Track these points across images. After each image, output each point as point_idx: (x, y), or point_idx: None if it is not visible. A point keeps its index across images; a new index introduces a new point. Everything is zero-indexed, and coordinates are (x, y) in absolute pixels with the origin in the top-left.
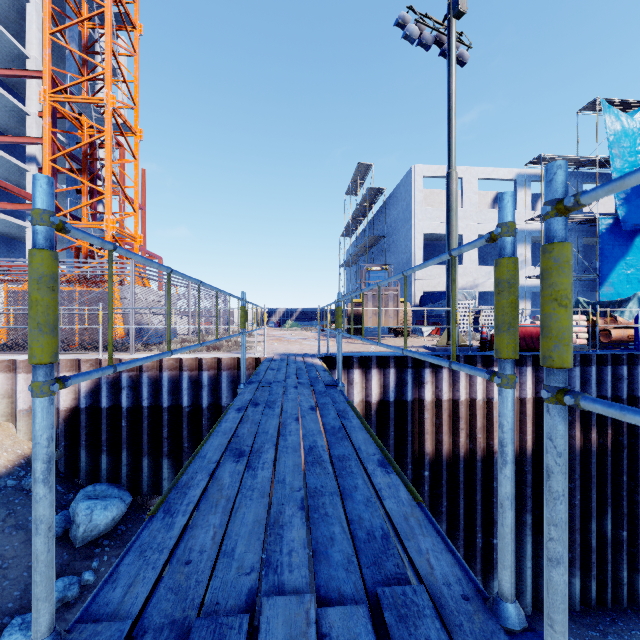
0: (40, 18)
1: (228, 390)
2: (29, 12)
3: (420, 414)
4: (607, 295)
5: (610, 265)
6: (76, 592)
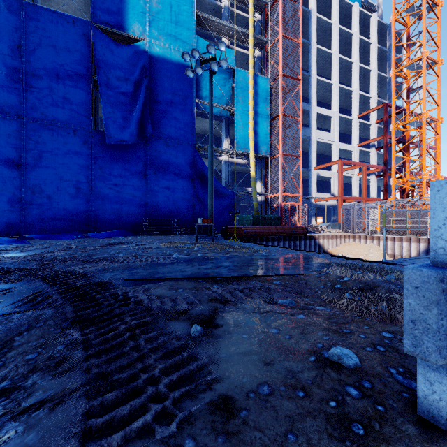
0: (376, 74)
1: None
2: (371, 75)
3: None
4: None
5: None
6: None
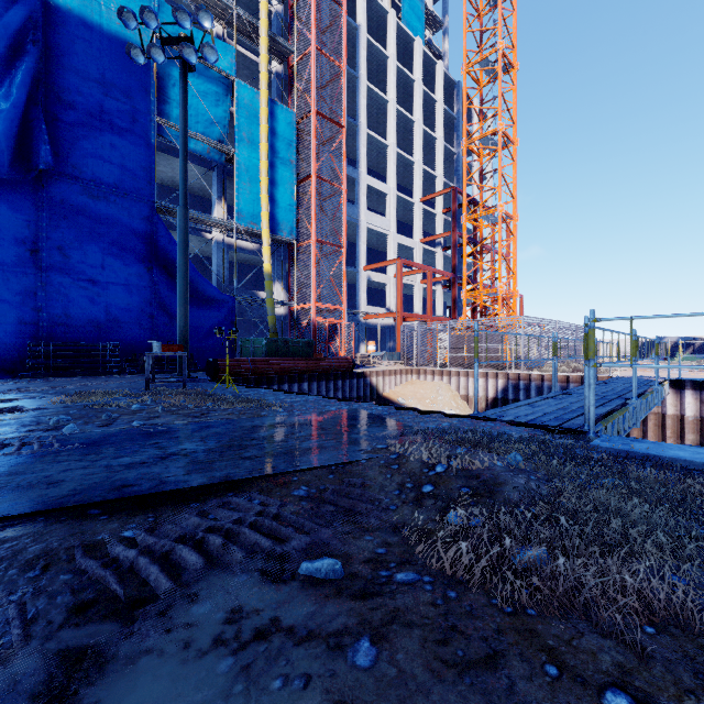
0: (442, 146)
1: None
2: (437, 146)
3: None
4: None
5: None
6: None
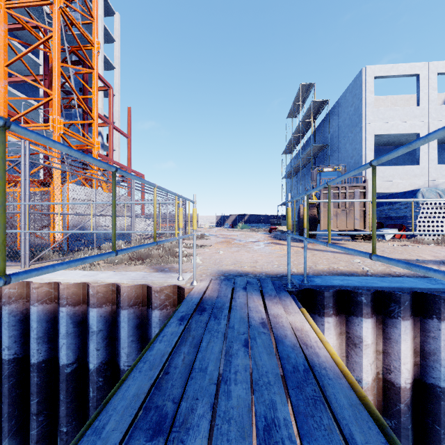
0: None
1: (130, 341)
2: None
3: None
4: None
5: None
6: None
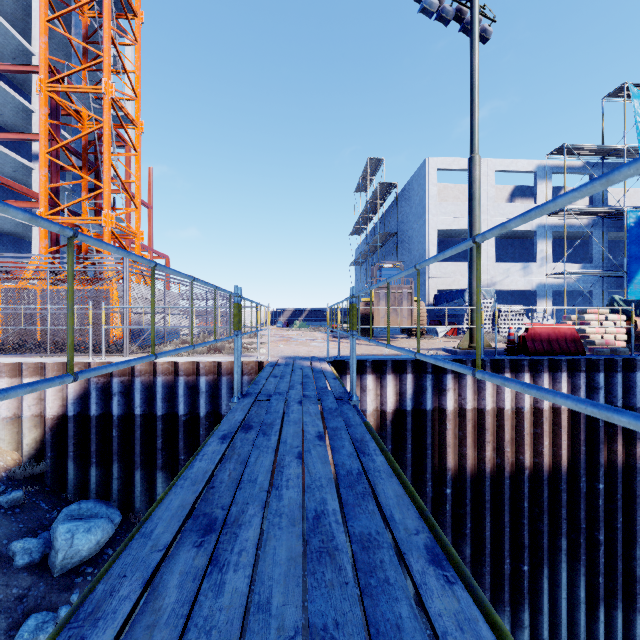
0: None
1: (228, 397)
2: (34, 8)
3: (441, 425)
4: (636, 293)
5: (639, 261)
6: (49, 632)
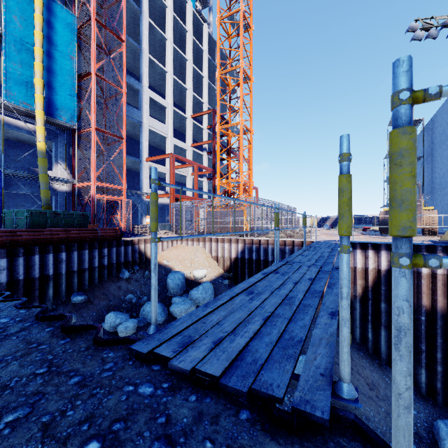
0: (207, 82)
1: None
2: (203, 82)
3: (418, 281)
4: None
5: None
6: None
